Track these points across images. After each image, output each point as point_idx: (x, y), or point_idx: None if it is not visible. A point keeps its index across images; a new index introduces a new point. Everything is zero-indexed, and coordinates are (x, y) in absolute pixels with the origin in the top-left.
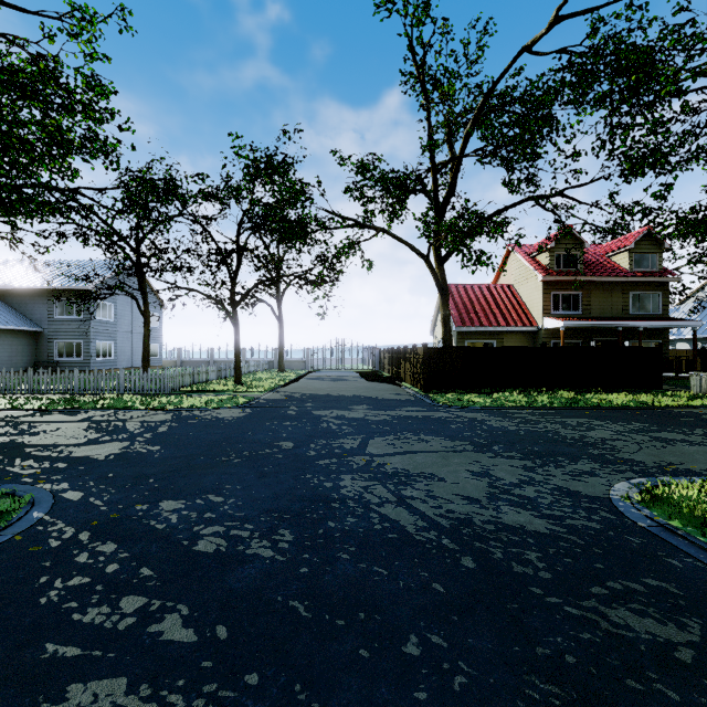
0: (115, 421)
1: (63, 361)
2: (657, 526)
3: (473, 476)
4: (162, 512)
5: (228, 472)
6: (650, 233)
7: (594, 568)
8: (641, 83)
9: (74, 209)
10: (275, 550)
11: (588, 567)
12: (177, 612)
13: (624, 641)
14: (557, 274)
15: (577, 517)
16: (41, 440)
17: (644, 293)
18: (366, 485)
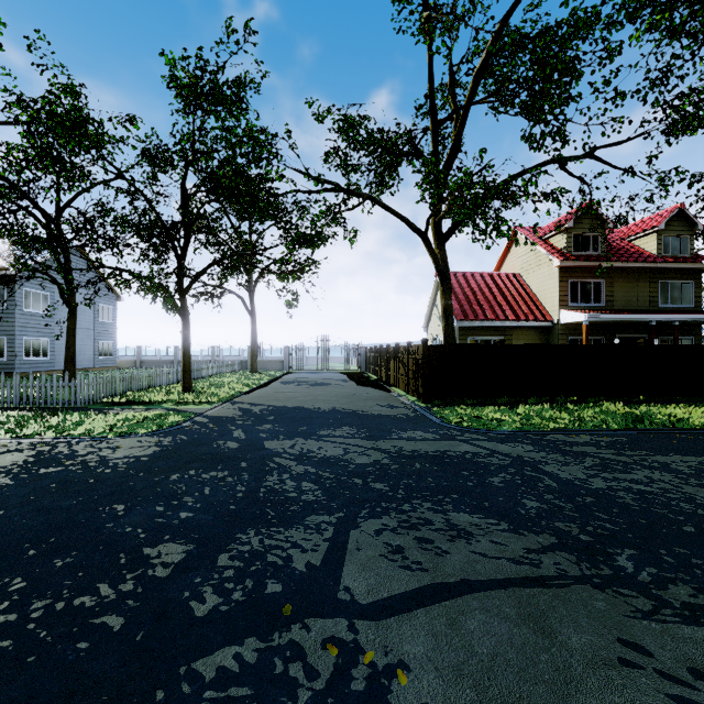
0: None
1: None
2: None
3: None
4: None
5: None
6: (681, 212)
7: None
8: None
9: None
10: None
11: None
12: None
13: None
14: (575, 259)
15: None
16: None
17: (674, 282)
18: None
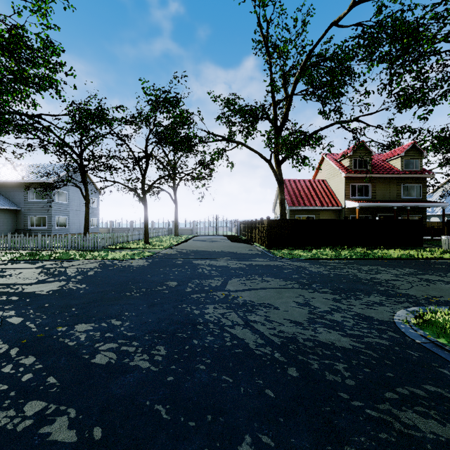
0: (60, 268)
1: (34, 229)
2: (430, 343)
3: (298, 306)
4: (76, 332)
5: (128, 303)
6: (414, 146)
7: (387, 376)
8: (410, 45)
9: (37, 128)
10: (151, 362)
11: (382, 375)
12: (66, 415)
13: (414, 440)
14: (354, 172)
15: (371, 336)
16: (6, 280)
17: (410, 184)
18: (223, 312)
